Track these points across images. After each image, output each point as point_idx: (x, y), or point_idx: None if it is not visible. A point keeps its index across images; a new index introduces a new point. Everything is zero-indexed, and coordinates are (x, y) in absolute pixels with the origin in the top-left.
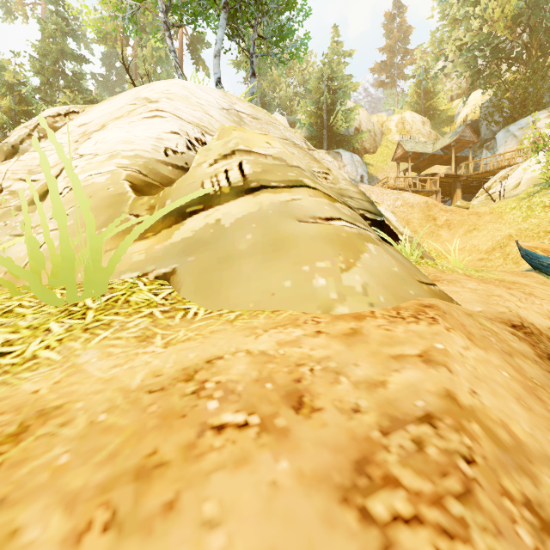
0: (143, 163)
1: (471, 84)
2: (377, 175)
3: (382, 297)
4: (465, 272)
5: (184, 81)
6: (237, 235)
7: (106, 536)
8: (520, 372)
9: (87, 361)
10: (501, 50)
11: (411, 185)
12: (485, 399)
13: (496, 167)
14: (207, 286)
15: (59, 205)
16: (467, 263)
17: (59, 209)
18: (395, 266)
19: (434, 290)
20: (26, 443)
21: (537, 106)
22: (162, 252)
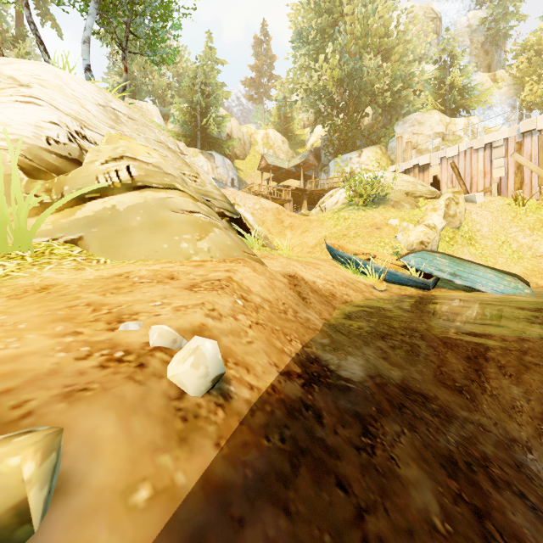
0: (26, 149)
1: (315, 120)
2: (246, 180)
3: (218, 254)
4: (288, 257)
5: (56, 68)
6: (130, 217)
7: (113, 294)
8: (272, 283)
9: (49, 276)
10: (331, 101)
11: (272, 192)
12: (245, 282)
13: (329, 187)
14: (110, 247)
15: (1, 185)
16: (301, 255)
17: (1, 187)
18: (229, 241)
19: (252, 257)
20: (54, 289)
21: (353, 148)
22: (69, 224)
